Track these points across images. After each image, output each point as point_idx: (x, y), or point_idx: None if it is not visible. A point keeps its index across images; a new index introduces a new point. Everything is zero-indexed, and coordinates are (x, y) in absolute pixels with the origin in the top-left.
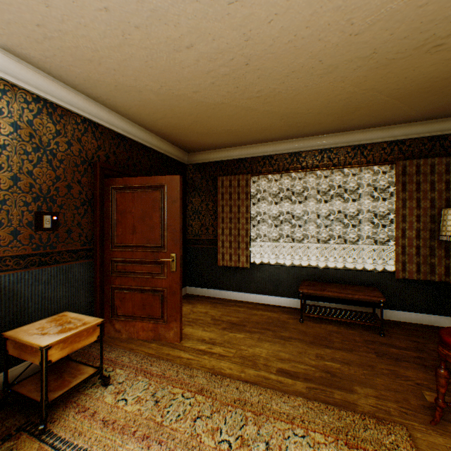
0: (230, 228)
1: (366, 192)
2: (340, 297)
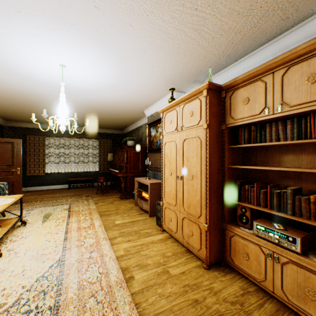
0: (35, 158)
1: (91, 147)
2: (82, 179)
